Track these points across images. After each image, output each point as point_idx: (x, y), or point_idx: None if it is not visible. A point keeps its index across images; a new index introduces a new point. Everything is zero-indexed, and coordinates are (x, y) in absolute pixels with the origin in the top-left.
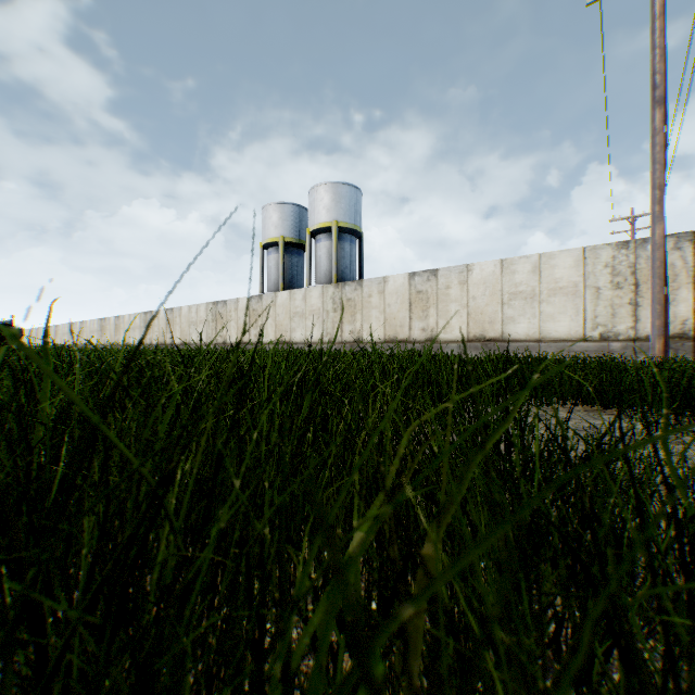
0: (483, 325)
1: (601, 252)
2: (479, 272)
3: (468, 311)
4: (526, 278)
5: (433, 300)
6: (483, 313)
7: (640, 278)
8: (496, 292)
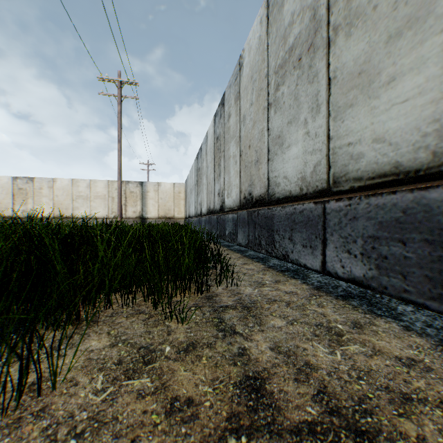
0: (63, 210)
1: (115, 183)
2: (61, 183)
3: (54, 202)
4: (85, 189)
5: (32, 194)
6: (63, 204)
7: (127, 195)
8: (70, 194)
